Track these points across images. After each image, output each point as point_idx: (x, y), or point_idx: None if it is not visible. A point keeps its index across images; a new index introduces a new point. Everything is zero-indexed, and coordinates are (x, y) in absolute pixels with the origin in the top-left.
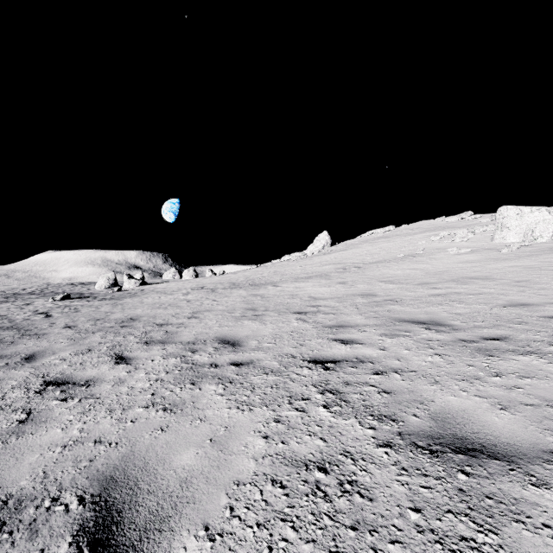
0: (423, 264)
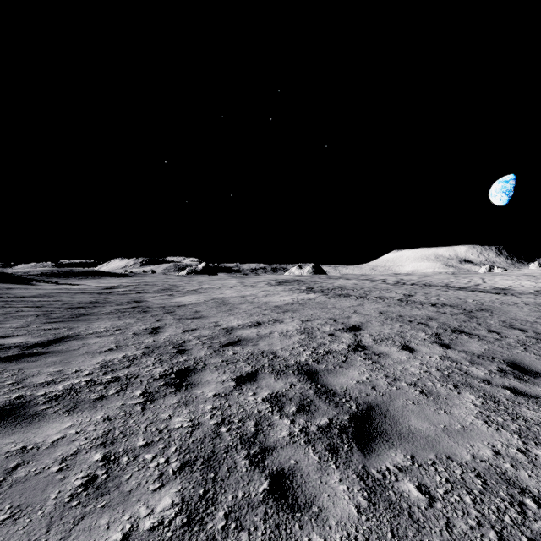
0: None
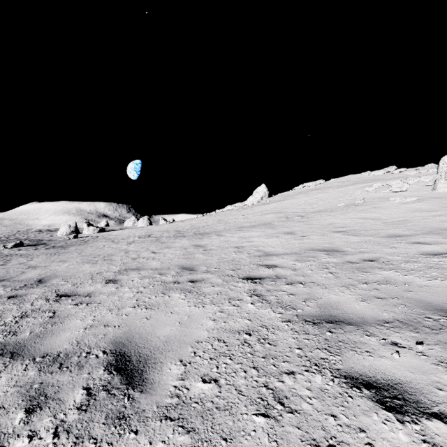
0: (372, 213)
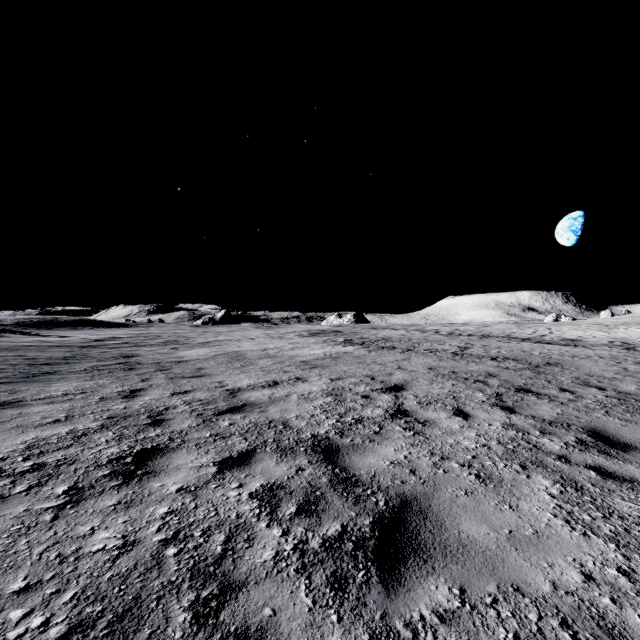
0: None
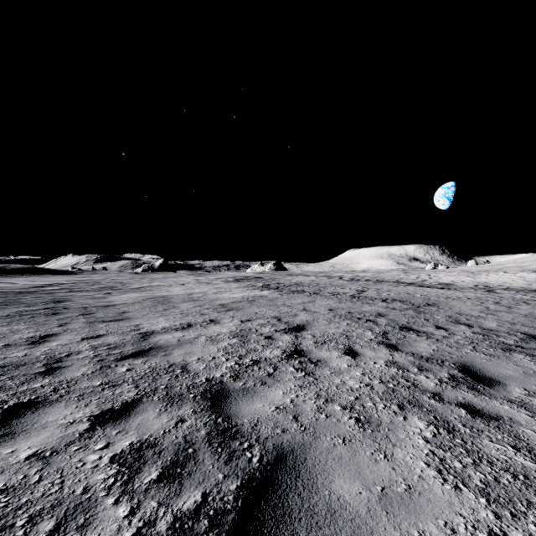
0: None
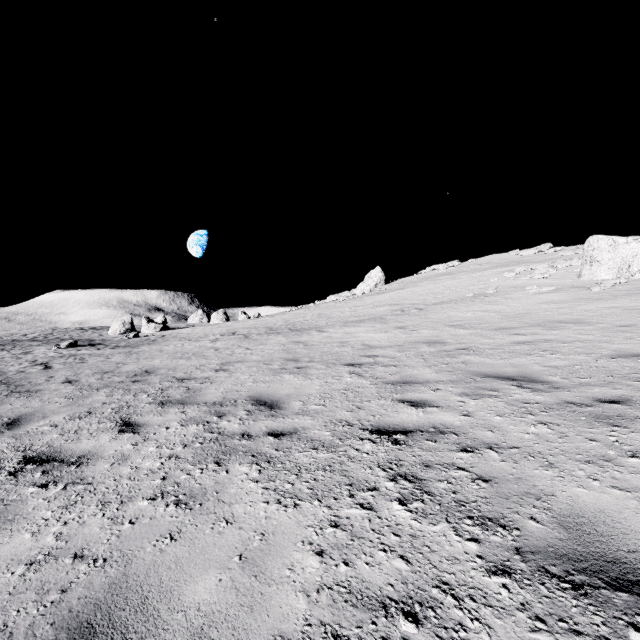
0: (498, 305)
